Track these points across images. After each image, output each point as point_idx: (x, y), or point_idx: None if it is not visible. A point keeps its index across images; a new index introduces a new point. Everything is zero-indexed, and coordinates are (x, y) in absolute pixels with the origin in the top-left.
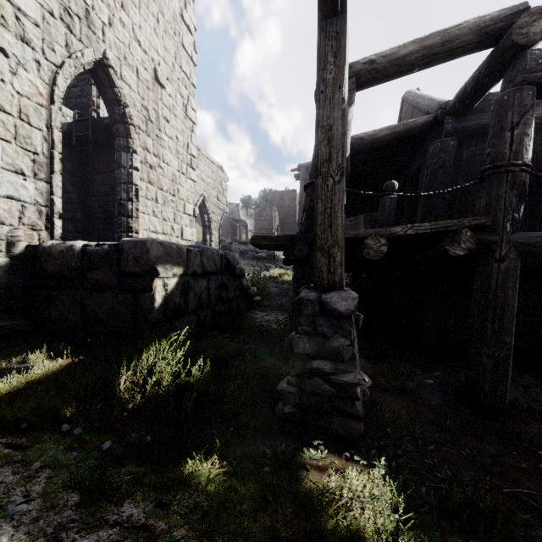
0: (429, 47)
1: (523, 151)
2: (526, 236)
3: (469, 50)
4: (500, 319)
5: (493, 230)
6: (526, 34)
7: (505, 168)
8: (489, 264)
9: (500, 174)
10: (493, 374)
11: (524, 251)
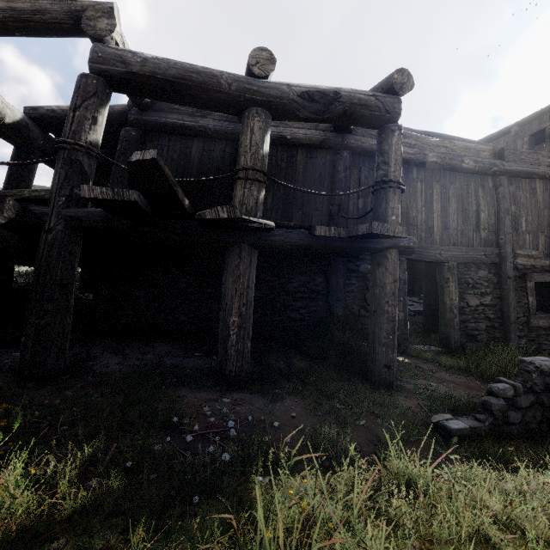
0: (18, 11)
1: (82, 132)
2: (75, 210)
3: (71, 31)
4: (41, 288)
5: (49, 203)
6: (94, 27)
7: (60, 145)
8: (42, 235)
9: (60, 150)
10: (33, 342)
11: (74, 224)
